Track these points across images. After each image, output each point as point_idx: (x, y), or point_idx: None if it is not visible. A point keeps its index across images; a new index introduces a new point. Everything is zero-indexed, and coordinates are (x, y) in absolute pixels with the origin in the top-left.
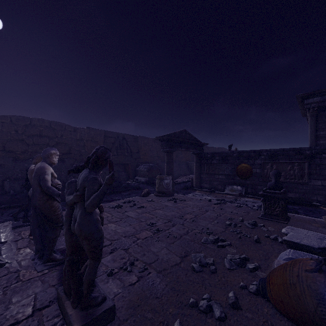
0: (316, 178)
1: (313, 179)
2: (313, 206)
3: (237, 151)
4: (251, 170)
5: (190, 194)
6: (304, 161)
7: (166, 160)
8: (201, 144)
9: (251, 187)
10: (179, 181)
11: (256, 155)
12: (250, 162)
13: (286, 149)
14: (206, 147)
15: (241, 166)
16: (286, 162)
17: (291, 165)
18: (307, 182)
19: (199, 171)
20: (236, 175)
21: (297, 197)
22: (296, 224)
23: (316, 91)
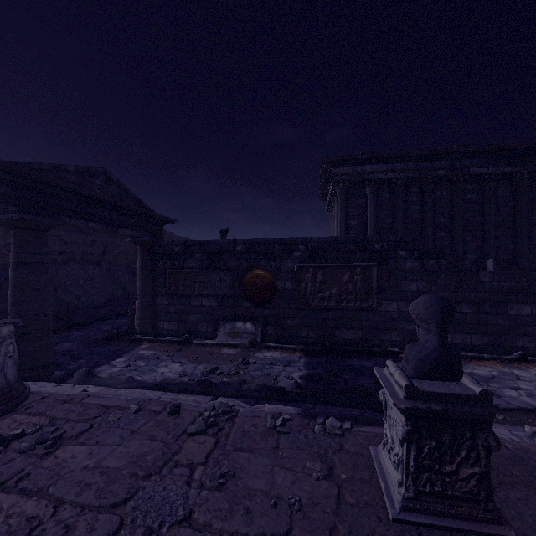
0: (390, 297)
1: (384, 300)
2: (390, 355)
3: (244, 240)
4: (274, 284)
5: (121, 359)
6: (371, 263)
7: (12, 258)
8: (158, 220)
9: (274, 323)
10: (103, 314)
11: (284, 250)
12: (273, 266)
13: (341, 239)
14: (174, 238)
15: (253, 276)
16: (340, 266)
17: (350, 272)
18: (376, 305)
19: (152, 290)
20: (242, 296)
21: (360, 337)
22: (533, 521)
23: (348, 156)
